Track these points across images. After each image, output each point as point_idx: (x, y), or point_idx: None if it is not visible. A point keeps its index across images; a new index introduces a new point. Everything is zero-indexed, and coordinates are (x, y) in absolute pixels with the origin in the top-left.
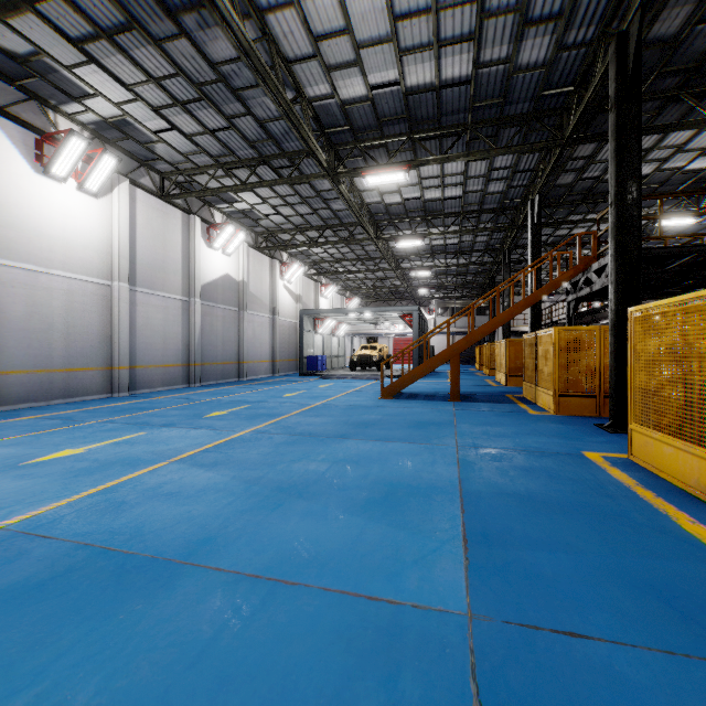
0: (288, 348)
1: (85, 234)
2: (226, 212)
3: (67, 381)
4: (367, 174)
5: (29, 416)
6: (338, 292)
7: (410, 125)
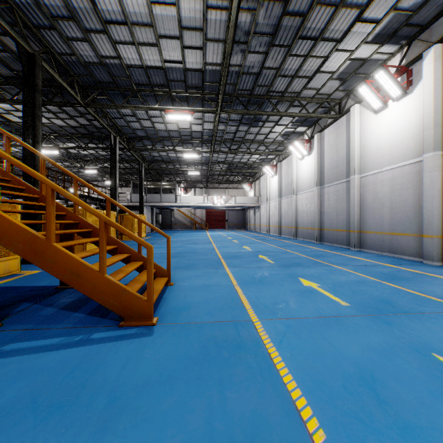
0: None
1: (403, 129)
2: None
3: (392, 241)
4: None
5: (331, 251)
6: None
7: None
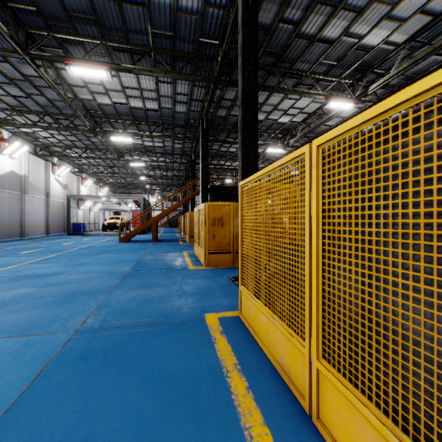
0: (58, 218)
1: None
2: (13, 131)
3: None
4: (112, 136)
5: None
6: (94, 183)
7: (134, 118)
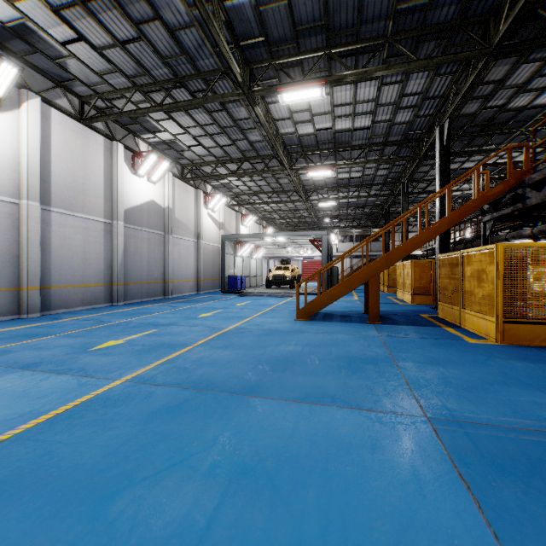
0: (212, 268)
1: None
2: (151, 143)
3: None
4: (283, 90)
5: None
6: (256, 222)
7: (328, 36)
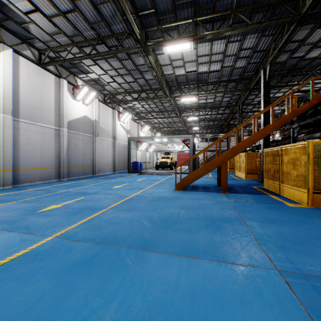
0: (123, 157)
1: None
2: (85, 80)
3: None
4: (166, 44)
5: None
6: (149, 130)
7: (195, 9)
